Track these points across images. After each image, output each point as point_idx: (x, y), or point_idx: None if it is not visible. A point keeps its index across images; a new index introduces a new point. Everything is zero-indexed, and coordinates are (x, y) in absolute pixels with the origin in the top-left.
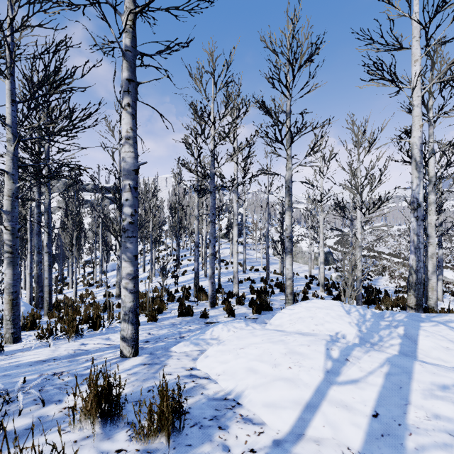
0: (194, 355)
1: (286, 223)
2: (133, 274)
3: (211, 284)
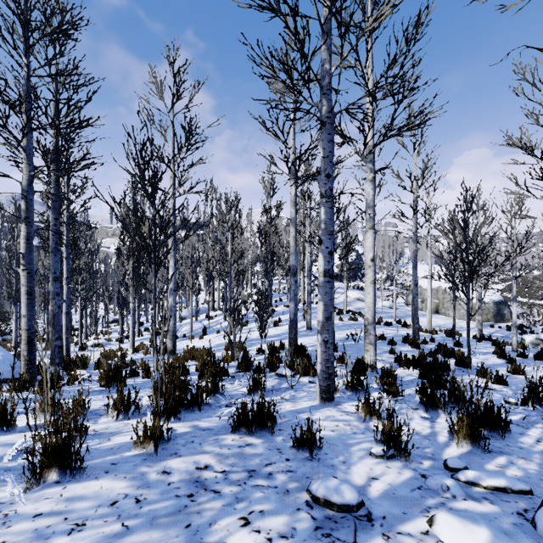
0: None
1: None
2: None
3: (324, 345)
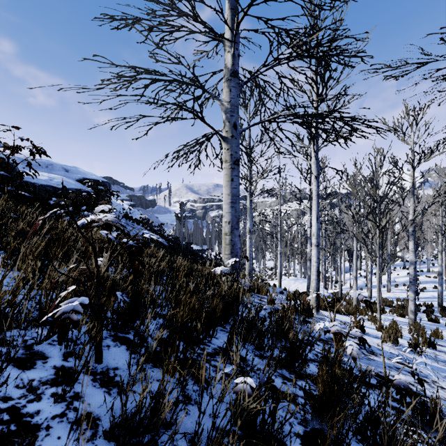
0: (443, 334)
1: None
2: (414, 298)
3: None
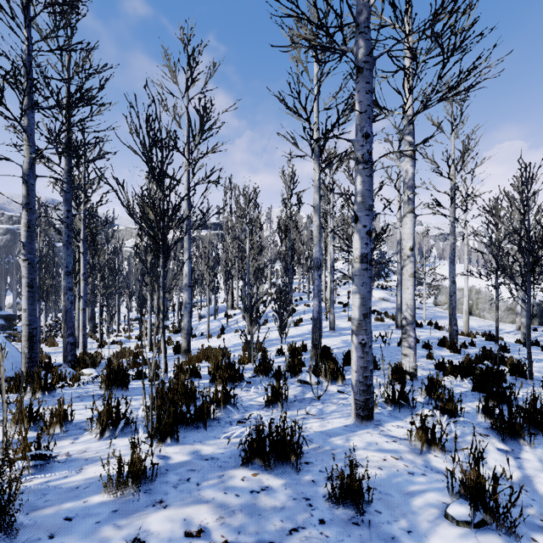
0: None
1: None
2: None
3: (360, 350)
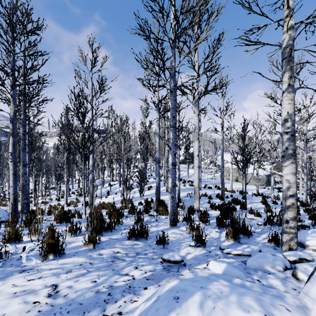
0: None
1: (284, 111)
2: None
3: (171, 199)
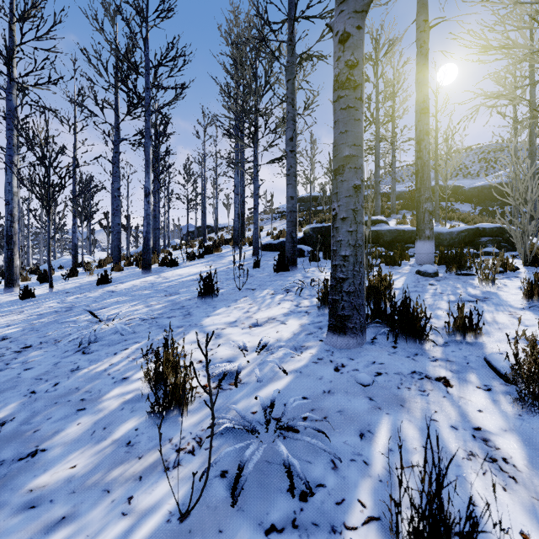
0: None
1: None
2: None
3: None
